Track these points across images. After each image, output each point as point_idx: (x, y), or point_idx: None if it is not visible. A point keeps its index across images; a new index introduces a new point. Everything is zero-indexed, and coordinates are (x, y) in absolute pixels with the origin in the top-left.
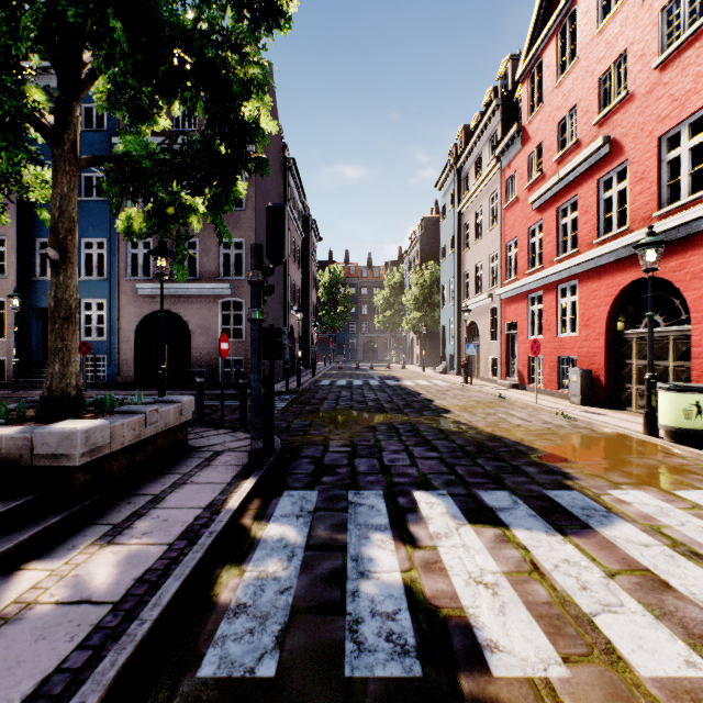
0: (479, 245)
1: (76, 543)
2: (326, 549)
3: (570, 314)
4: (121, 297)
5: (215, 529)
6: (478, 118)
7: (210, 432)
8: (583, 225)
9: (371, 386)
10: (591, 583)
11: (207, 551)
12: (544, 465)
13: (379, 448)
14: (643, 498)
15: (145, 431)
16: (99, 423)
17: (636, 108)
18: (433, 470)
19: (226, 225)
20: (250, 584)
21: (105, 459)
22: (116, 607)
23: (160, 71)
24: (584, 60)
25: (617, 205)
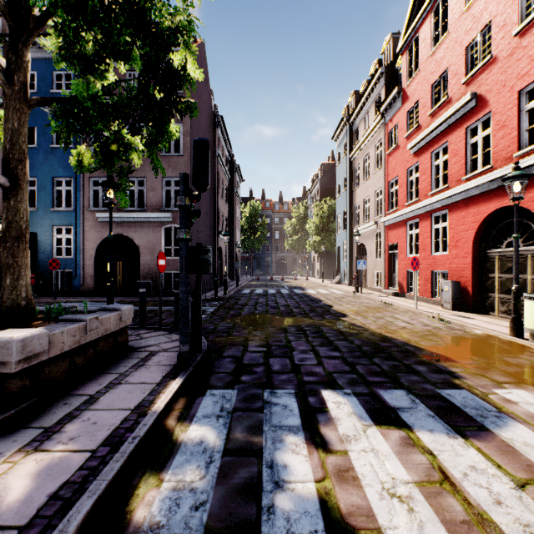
0: (367, 183)
1: (3, 449)
2: (243, 454)
3: (442, 237)
4: (85, 223)
5: (139, 434)
6: (366, 84)
7: (149, 333)
8: (453, 165)
9: (282, 294)
10: (504, 496)
11: (127, 459)
12: (432, 364)
13: (290, 348)
14: (526, 397)
15: (85, 336)
16: (37, 332)
17: (499, 68)
18: (337, 369)
19: (168, 167)
20: (166, 498)
21: (45, 364)
22: None
23: (89, 6)
24: (454, 33)
25: (482, 149)
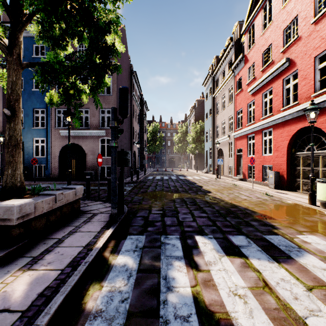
0: (223, 112)
1: (10, 269)
2: (149, 272)
3: (268, 145)
4: (52, 136)
5: (88, 260)
6: (223, 52)
7: (92, 203)
8: (275, 101)
9: (172, 179)
10: (299, 295)
11: (82, 274)
12: (261, 220)
13: (177, 211)
14: (316, 240)
15: (55, 204)
16: (28, 201)
17: (302, 43)
18: (204, 224)
19: (103, 102)
20: (105, 296)
21: (32, 220)
22: (23, 315)
23: (59, 11)
24: (276, 21)
25: (292, 91)
